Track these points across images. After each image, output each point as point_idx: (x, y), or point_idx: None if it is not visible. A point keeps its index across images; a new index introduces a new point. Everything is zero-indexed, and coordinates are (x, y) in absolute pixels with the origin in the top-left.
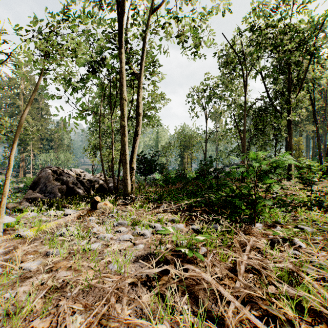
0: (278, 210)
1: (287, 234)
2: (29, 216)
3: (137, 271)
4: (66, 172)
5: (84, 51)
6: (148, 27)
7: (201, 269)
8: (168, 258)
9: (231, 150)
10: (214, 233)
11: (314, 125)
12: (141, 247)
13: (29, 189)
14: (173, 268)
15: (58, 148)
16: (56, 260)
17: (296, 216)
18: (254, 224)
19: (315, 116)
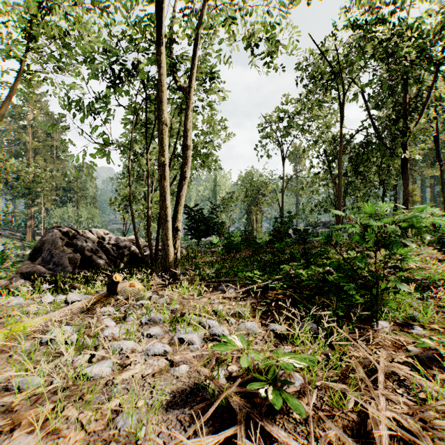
0: (408, 296)
1: (442, 346)
2: (12, 304)
3: (168, 443)
4: (83, 234)
5: (90, 33)
6: (200, 17)
7: (297, 428)
8: (233, 403)
9: (317, 204)
10: (315, 346)
11: (433, 168)
12: (182, 372)
13: (29, 258)
14: (243, 437)
15: (80, 201)
16: (19, 403)
17: (441, 307)
18: (376, 323)
19: (439, 154)
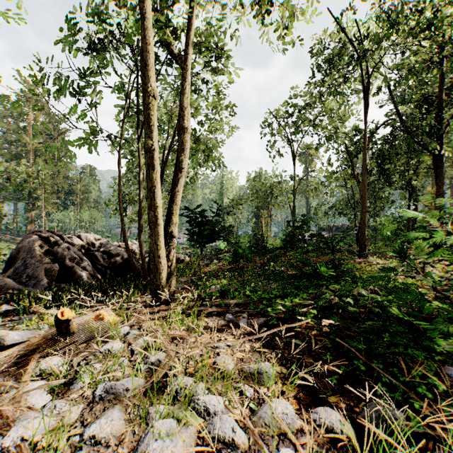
0: None
1: None
2: None
3: None
4: (68, 240)
5: None
6: None
7: None
8: None
9: (331, 206)
10: None
11: None
12: None
13: (5, 268)
14: None
15: (82, 204)
16: None
17: None
18: None
19: None
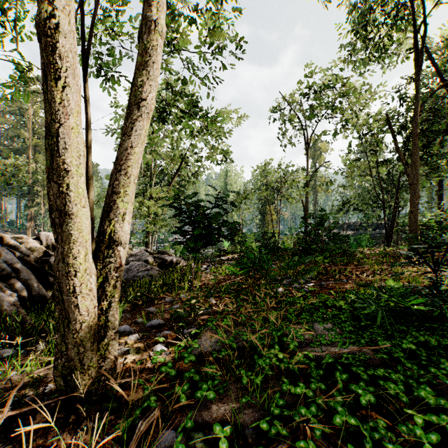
0: None
1: None
2: None
3: None
4: (10, 241)
5: None
6: None
7: None
8: None
9: (345, 202)
10: None
11: None
12: None
13: None
14: None
15: None
16: None
17: None
18: None
19: None
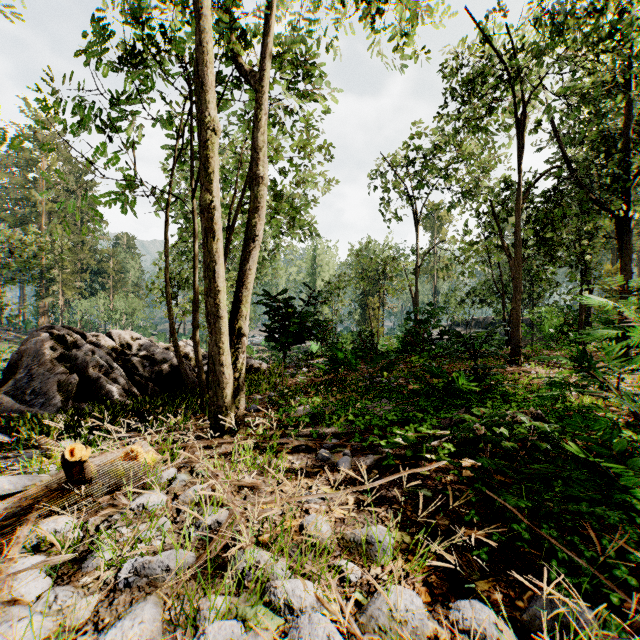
0: None
1: None
2: None
3: None
4: (92, 339)
5: None
6: None
7: None
8: None
9: (469, 292)
10: None
11: None
12: None
13: (2, 380)
14: None
15: (116, 288)
16: None
17: None
18: None
19: None
